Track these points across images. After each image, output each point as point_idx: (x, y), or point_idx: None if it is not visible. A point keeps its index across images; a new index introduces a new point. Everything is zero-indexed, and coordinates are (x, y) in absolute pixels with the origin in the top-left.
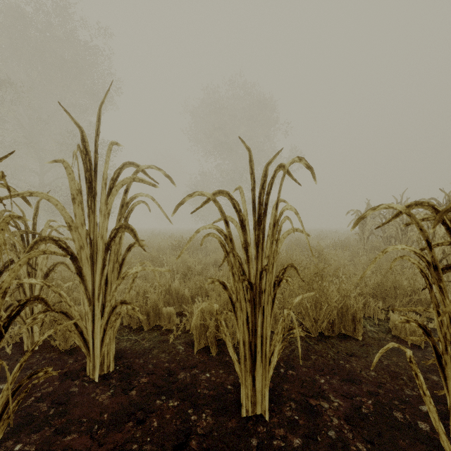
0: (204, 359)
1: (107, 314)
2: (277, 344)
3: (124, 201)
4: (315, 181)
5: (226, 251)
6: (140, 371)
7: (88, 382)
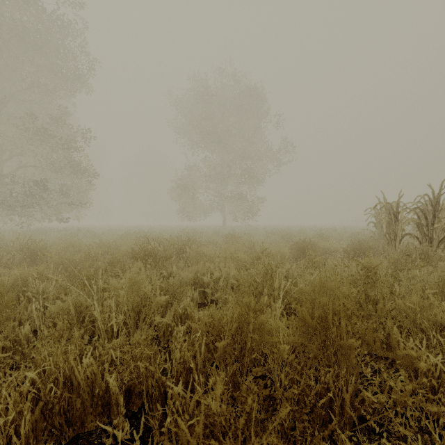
0: None
1: None
2: None
3: None
4: None
5: None
6: None
7: None
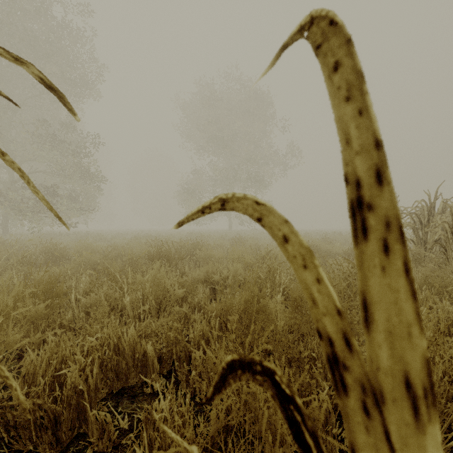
0: None
1: None
2: None
3: None
4: None
5: None
6: None
7: None
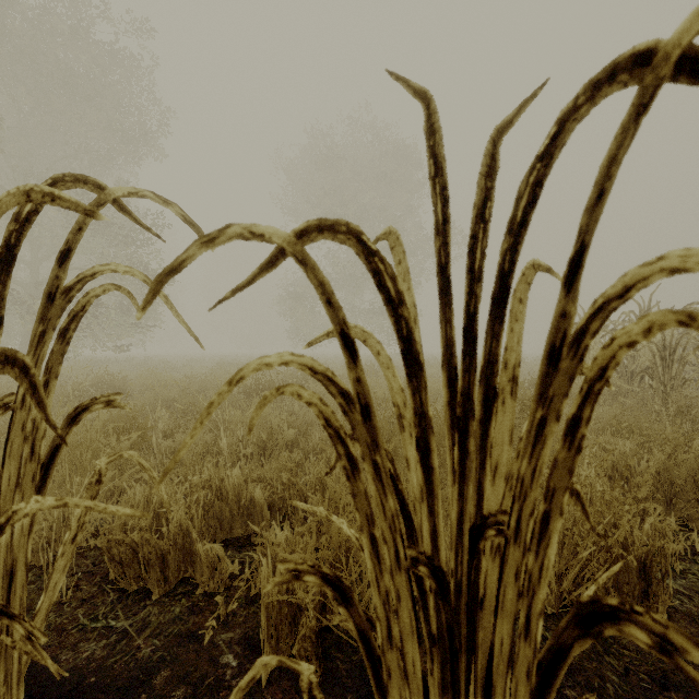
0: None
1: None
2: None
3: (57, 285)
4: None
5: (348, 457)
6: None
7: None
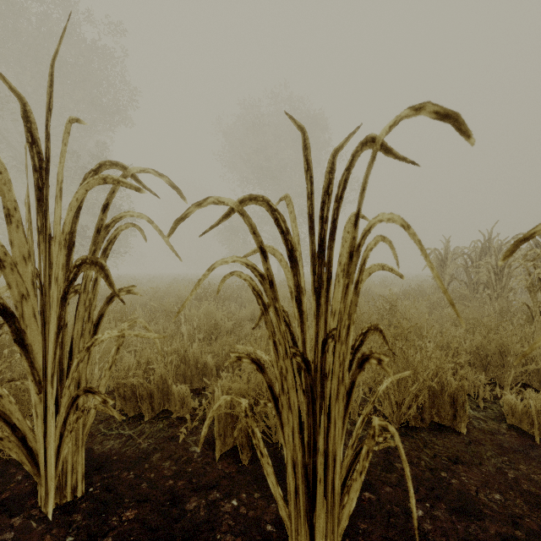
0: (230, 471)
1: (64, 409)
2: (358, 477)
3: (101, 224)
4: (468, 139)
5: (263, 304)
6: (126, 496)
7: (36, 519)
